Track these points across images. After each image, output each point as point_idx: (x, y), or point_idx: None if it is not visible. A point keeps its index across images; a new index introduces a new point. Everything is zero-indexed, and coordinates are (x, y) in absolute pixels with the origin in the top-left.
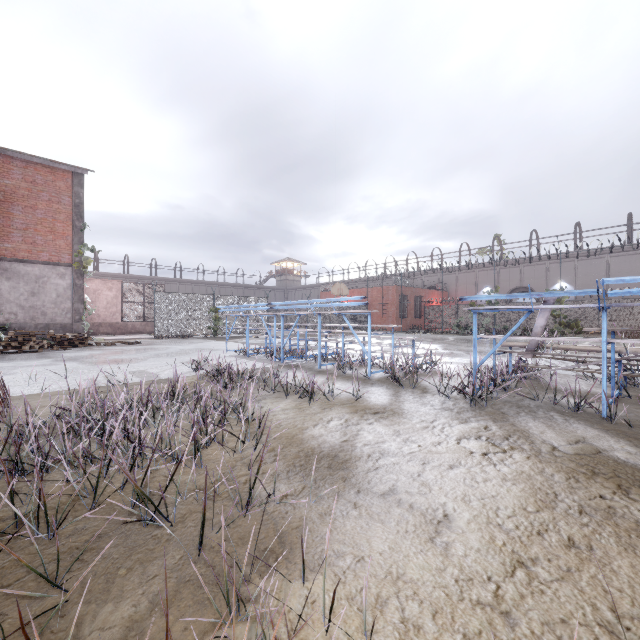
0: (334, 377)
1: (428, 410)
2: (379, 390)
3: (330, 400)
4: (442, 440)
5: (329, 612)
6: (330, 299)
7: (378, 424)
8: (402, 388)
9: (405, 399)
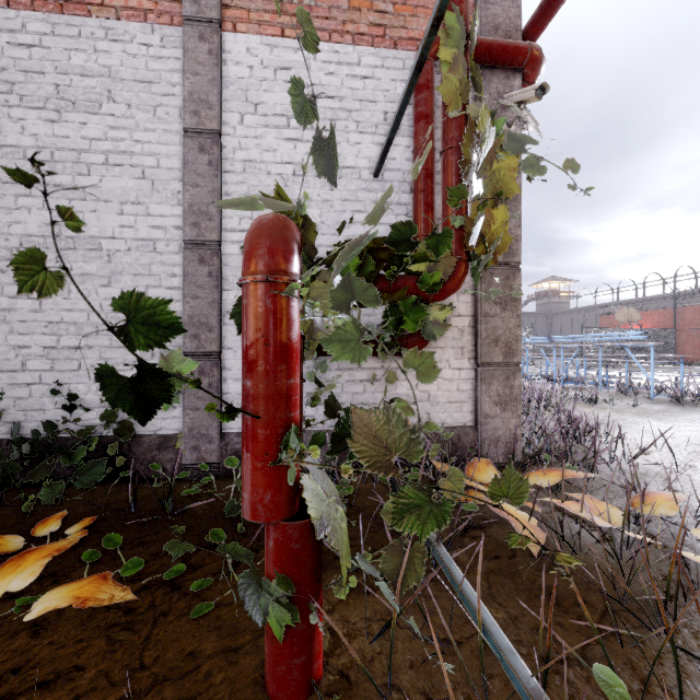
0: (614, 391)
1: (698, 416)
2: (658, 405)
3: (610, 406)
4: (694, 424)
5: (607, 428)
6: (611, 334)
7: (647, 416)
8: (683, 406)
9: (681, 411)
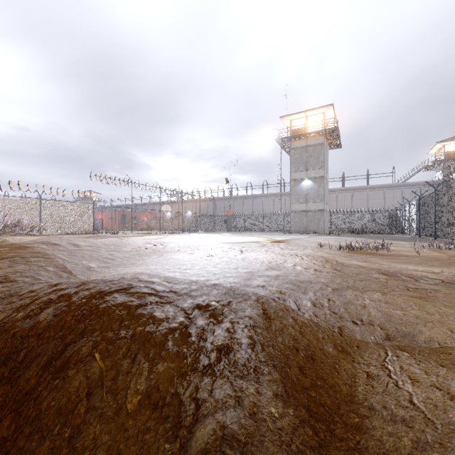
0: None
1: None
2: None
3: None
4: None
5: None
6: None
7: None
8: None
9: None
